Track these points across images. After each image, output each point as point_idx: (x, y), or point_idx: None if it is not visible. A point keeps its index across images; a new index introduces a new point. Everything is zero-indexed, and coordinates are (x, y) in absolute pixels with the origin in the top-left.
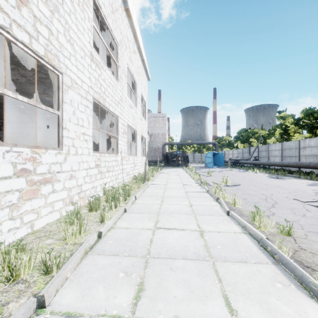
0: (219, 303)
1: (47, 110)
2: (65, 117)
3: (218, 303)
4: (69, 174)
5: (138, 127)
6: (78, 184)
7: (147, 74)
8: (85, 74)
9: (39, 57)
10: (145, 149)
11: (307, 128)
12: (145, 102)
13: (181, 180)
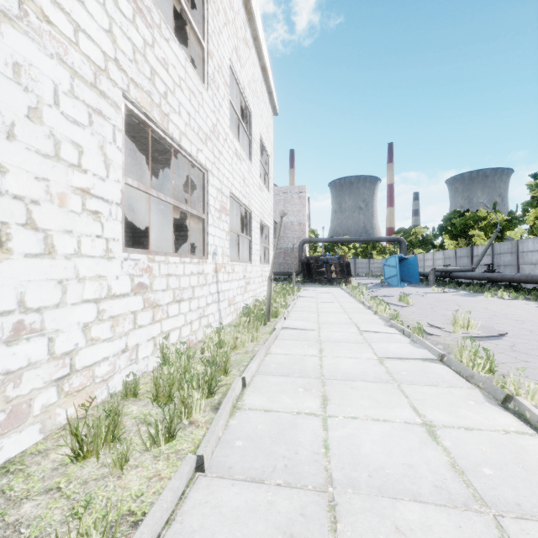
0: None
1: None
2: None
3: None
4: (8, 324)
5: (255, 204)
6: (56, 352)
7: (273, 101)
8: (90, 12)
9: None
10: (269, 250)
11: None
12: (268, 157)
13: (349, 315)
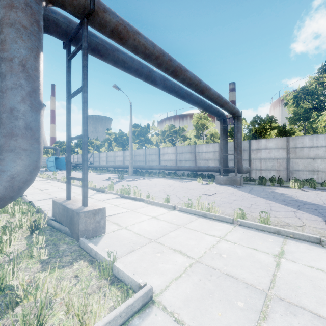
0: None
1: None
2: None
3: None
4: None
5: None
6: None
7: None
8: None
9: None
10: None
11: (120, 144)
12: None
13: None
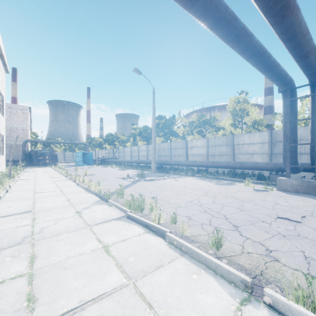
0: (64, 198)
1: None
2: None
3: (64, 198)
4: None
5: None
6: None
7: (6, 67)
8: None
9: None
10: (3, 148)
11: (145, 139)
12: (2, 97)
13: (50, 175)
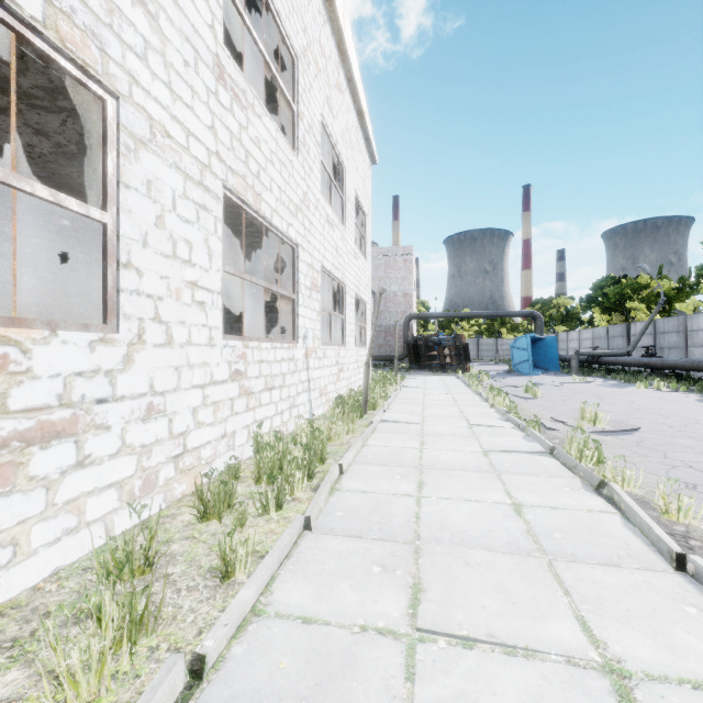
0: None
1: (58, 202)
2: (127, 230)
3: None
4: (144, 405)
5: (349, 275)
6: (174, 432)
7: (371, 148)
8: (197, 115)
9: (26, 24)
10: (366, 330)
11: None
12: (365, 216)
13: (460, 408)
